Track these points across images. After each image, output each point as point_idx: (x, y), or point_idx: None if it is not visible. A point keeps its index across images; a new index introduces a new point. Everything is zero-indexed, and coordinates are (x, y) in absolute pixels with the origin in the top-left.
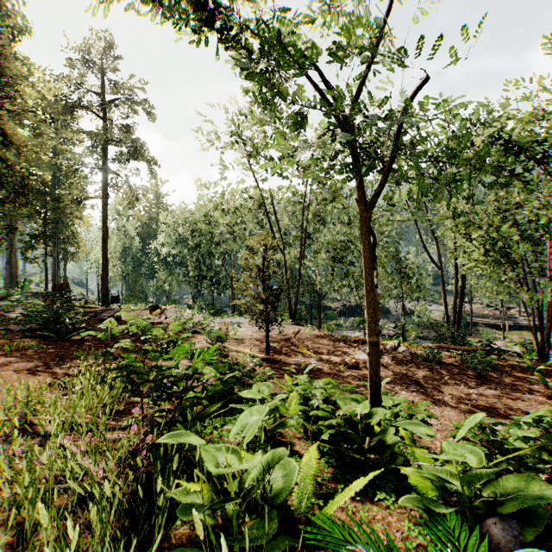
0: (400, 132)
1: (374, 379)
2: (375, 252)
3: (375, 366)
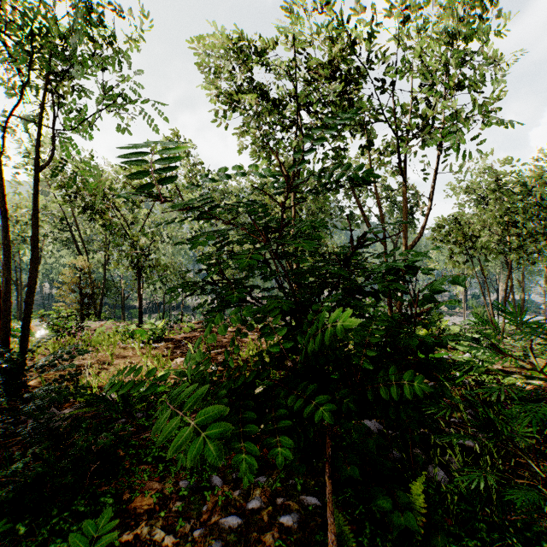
0: (148, 250)
1: (140, 322)
2: (142, 283)
3: (140, 318)
